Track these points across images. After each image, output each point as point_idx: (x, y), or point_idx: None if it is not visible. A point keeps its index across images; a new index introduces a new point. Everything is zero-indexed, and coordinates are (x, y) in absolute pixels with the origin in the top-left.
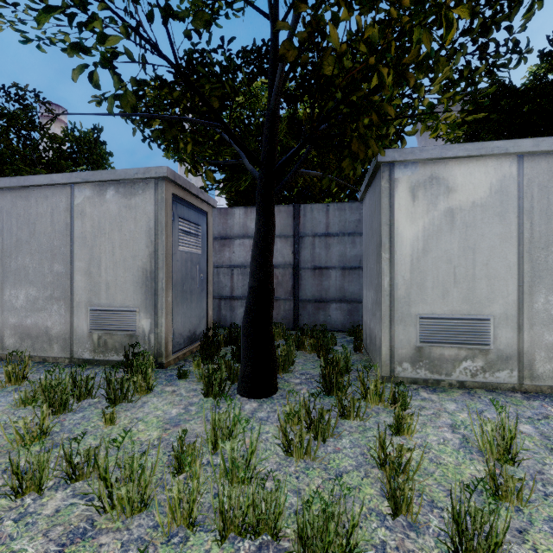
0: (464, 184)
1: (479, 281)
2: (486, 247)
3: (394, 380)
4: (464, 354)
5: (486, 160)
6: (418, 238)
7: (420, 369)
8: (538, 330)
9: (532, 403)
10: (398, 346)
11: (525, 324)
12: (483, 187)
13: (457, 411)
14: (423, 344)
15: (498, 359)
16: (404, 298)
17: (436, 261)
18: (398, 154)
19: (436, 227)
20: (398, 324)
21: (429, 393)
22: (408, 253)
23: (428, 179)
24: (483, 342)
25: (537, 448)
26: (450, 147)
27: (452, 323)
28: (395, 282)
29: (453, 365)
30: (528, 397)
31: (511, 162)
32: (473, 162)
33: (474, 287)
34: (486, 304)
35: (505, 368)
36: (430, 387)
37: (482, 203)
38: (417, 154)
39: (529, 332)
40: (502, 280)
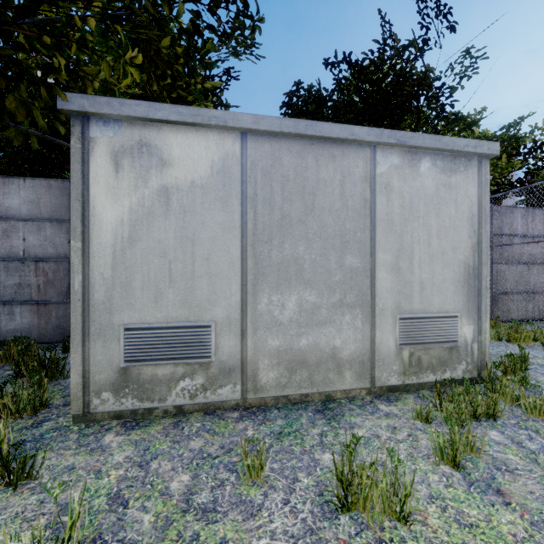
0: (182, 158)
1: (199, 279)
2: (208, 238)
3: (90, 418)
4: (182, 371)
5: (207, 132)
6: (123, 223)
7: (126, 398)
8: (262, 335)
9: (237, 427)
10: (95, 371)
11: (249, 329)
12: (204, 164)
13: (117, 466)
14: (130, 364)
15: (221, 373)
16: (104, 303)
17: (147, 253)
18: (90, 102)
19: (147, 209)
20: (95, 340)
21: (120, 434)
22: (109, 242)
23: (136, 145)
24: (203, 354)
25: (150, 528)
26: (160, 106)
27: (167, 333)
28: (90, 282)
29: (168, 386)
30: (242, 417)
31: (235, 139)
32: (192, 131)
33: (194, 287)
34: (207, 307)
35: (228, 383)
36: (136, 421)
37: (203, 184)
38: (116, 107)
39: (253, 337)
40: (225, 278)
